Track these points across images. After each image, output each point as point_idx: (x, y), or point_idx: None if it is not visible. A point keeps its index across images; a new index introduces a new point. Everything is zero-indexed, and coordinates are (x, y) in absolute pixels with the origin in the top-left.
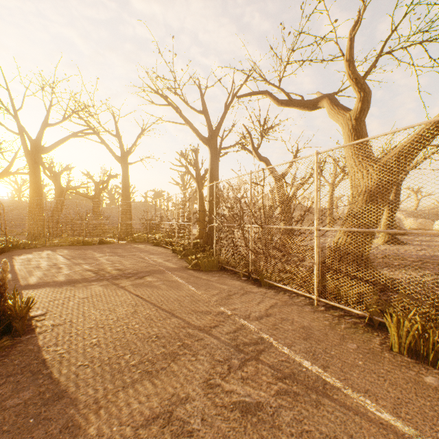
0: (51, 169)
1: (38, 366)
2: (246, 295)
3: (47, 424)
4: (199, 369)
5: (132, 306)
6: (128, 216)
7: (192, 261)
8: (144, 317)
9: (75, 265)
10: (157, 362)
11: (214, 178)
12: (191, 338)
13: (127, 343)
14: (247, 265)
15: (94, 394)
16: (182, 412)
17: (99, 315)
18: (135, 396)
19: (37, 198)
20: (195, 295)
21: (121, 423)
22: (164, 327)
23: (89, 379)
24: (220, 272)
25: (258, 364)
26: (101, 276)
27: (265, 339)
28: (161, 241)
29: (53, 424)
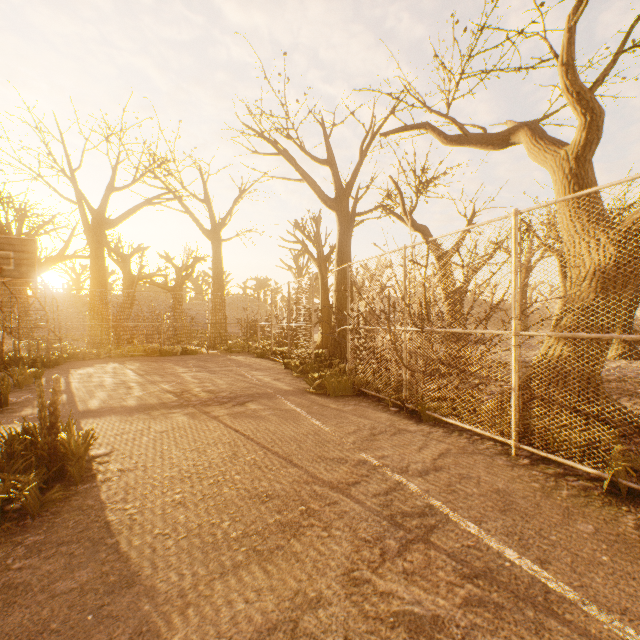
0: (118, 251)
1: (99, 532)
2: (399, 435)
3: (112, 626)
4: (334, 552)
5: (230, 446)
6: (221, 315)
7: (314, 381)
8: (247, 465)
9: (149, 384)
10: (270, 536)
11: (344, 258)
12: (318, 500)
13: (225, 503)
14: (398, 389)
15: (178, 581)
16: (313, 623)
17: (184, 458)
18: (239, 589)
19: (100, 290)
20: (321, 432)
21: (220, 634)
22: (278, 481)
23: (171, 557)
24: (356, 399)
25: (428, 550)
26: (186, 400)
27: (436, 509)
28: (267, 351)
29: (120, 627)
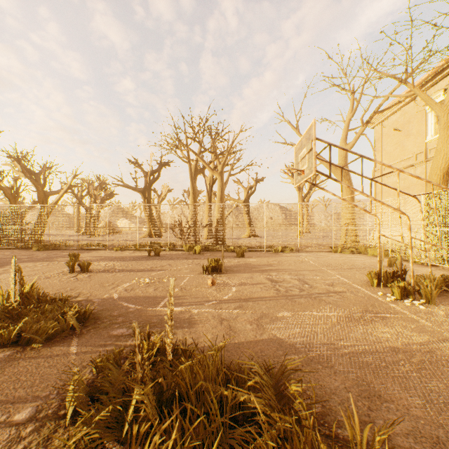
0: None
1: None
2: None
3: None
4: None
5: None
6: None
7: None
8: None
9: None
10: None
11: None
12: None
13: None
14: None
15: None
16: None
17: None
18: None
19: None
20: None
21: None
22: None
23: None
24: None
25: None
26: None
27: None
28: None
29: None
